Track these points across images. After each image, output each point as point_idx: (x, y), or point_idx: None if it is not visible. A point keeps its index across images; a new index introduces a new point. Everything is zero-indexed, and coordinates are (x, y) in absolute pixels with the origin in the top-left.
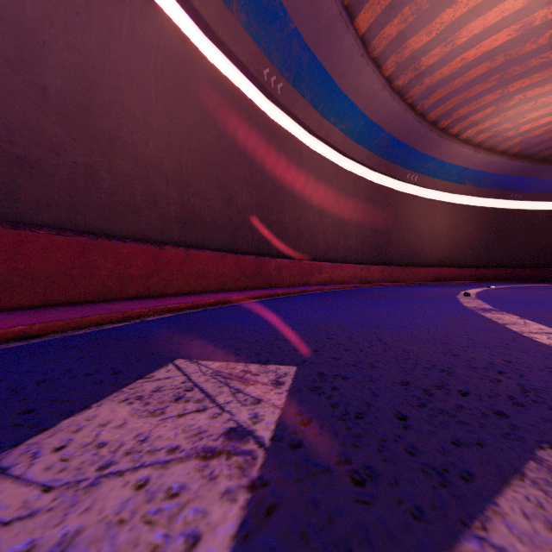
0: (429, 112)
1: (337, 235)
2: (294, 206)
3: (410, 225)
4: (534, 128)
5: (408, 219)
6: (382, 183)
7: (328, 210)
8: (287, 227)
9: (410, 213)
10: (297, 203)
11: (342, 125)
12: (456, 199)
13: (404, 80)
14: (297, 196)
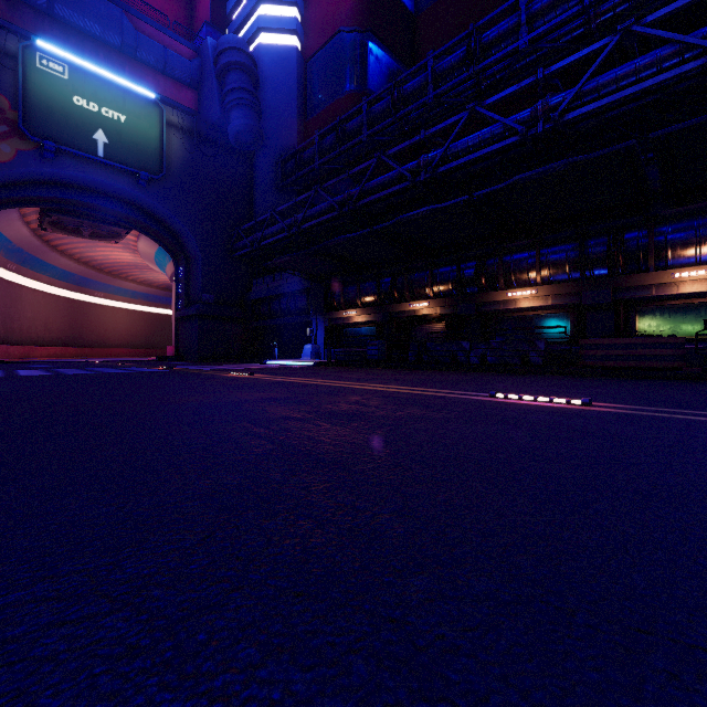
0: (105, 269)
1: (45, 330)
2: (19, 319)
3: (99, 323)
4: (167, 281)
5: (97, 319)
6: (77, 297)
7: (38, 318)
8: (16, 329)
9: (99, 315)
10: (21, 316)
11: (49, 274)
12: (134, 307)
13: (86, 260)
14: (20, 313)
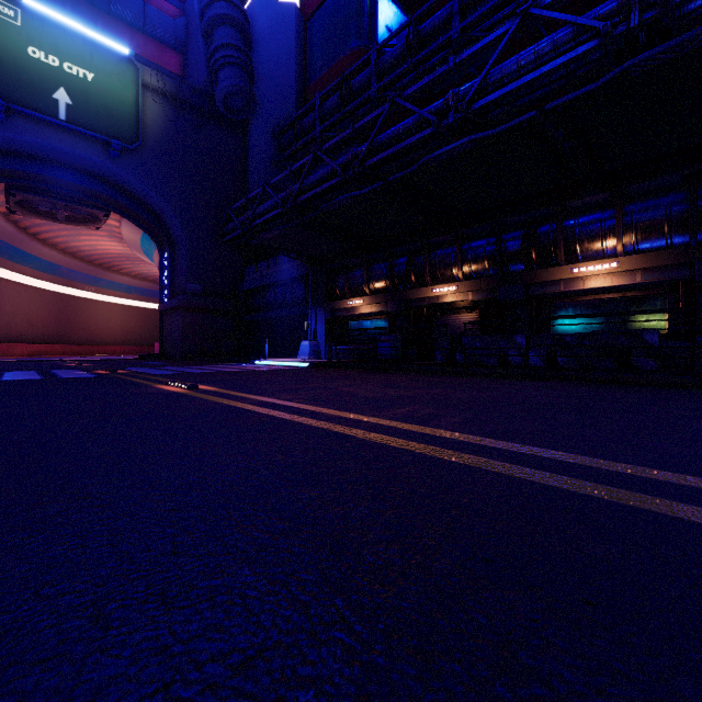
0: (94, 261)
1: (27, 326)
2: None
3: (90, 318)
4: None
5: (88, 315)
6: (66, 291)
7: (20, 313)
8: None
9: (90, 311)
10: None
11: (31, 265)
12: (129, 302)
13: (72, 251)
14: None
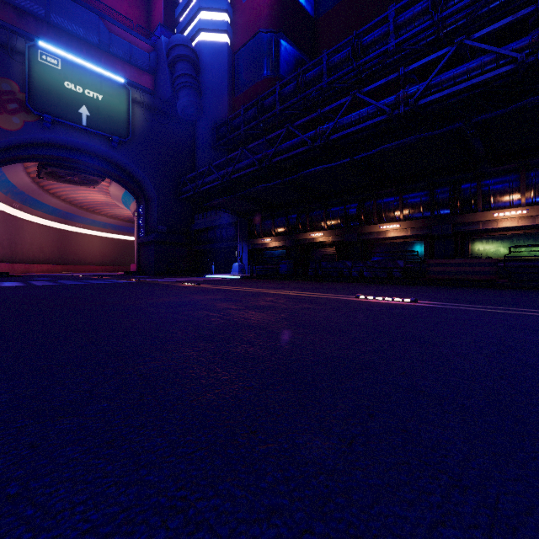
0: (84, 206)
1: (39, 252)
2: (21, 243)
3: (79, 246)
4: (129, 215)
5: (78, 244)
6: (63, 227)
7: (35, 243)
8: (19, 252)
9: (79, 241)
10: (22, 242)
11: (43, 210)
12: (105, 234)
13: (70, 200)
14: (22, 239)
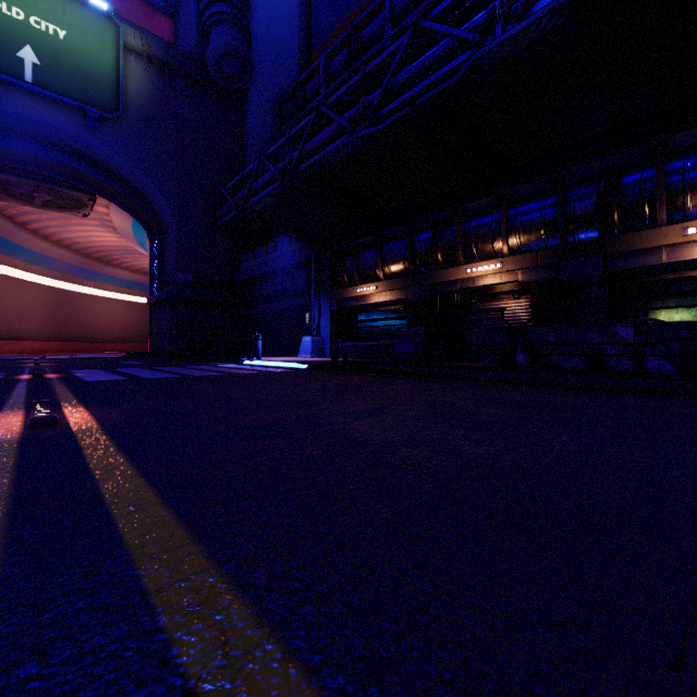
0: (91, 254)
1: (19, 323)
2: None
3: (89, 315)
4: None
5: (87, 311)
6: (63, 286)
7: (11, 308)
8: None
9: (88, 307)
10: None
11: (23, 258)
12: (131, 298)
13: (67, 243)
14: None
